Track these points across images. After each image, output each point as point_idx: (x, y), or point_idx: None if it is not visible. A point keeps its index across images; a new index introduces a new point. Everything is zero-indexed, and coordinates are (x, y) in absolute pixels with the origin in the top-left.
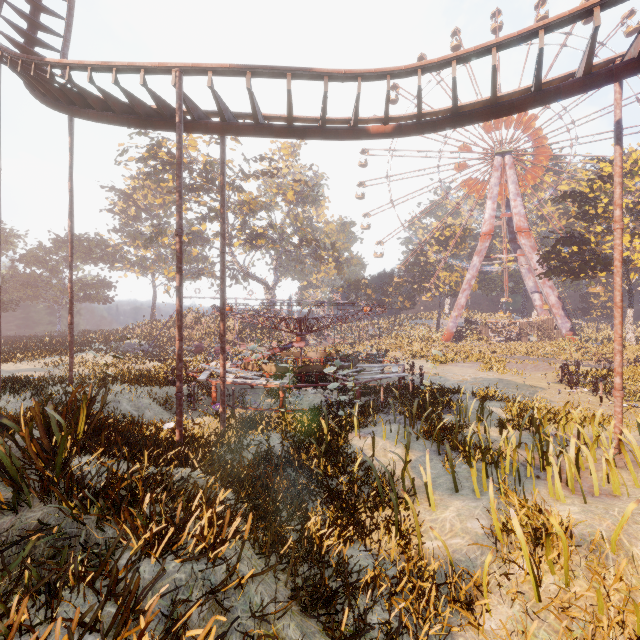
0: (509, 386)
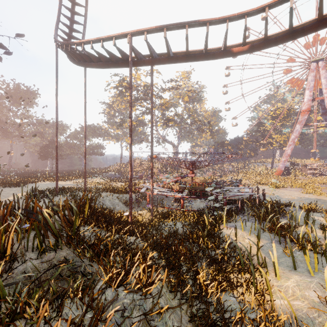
0: (325, 203)
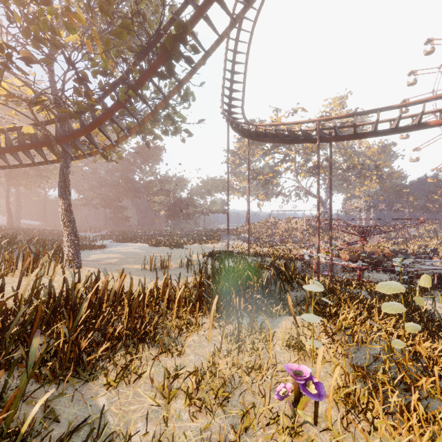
0: None
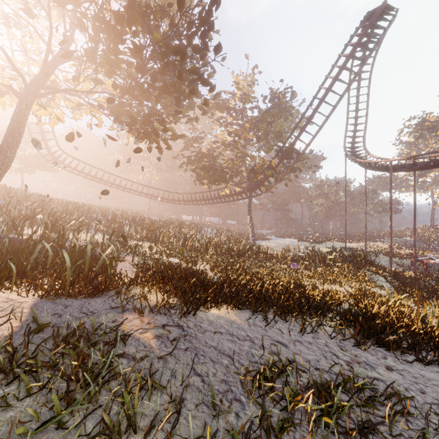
0: None
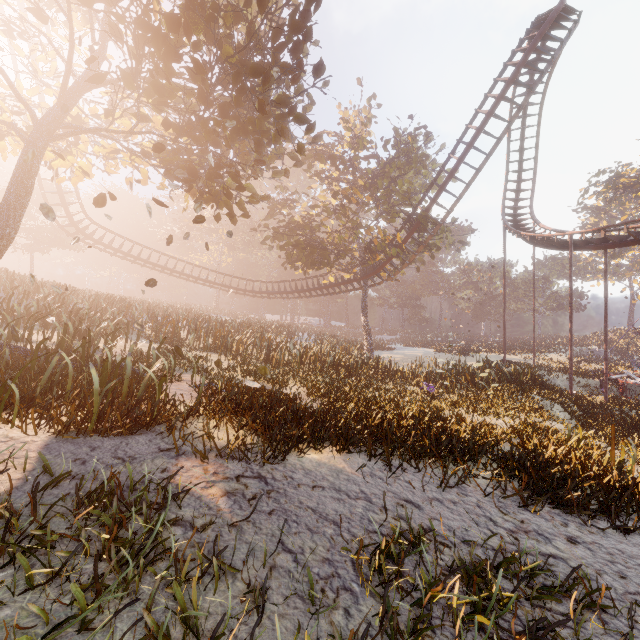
0: None
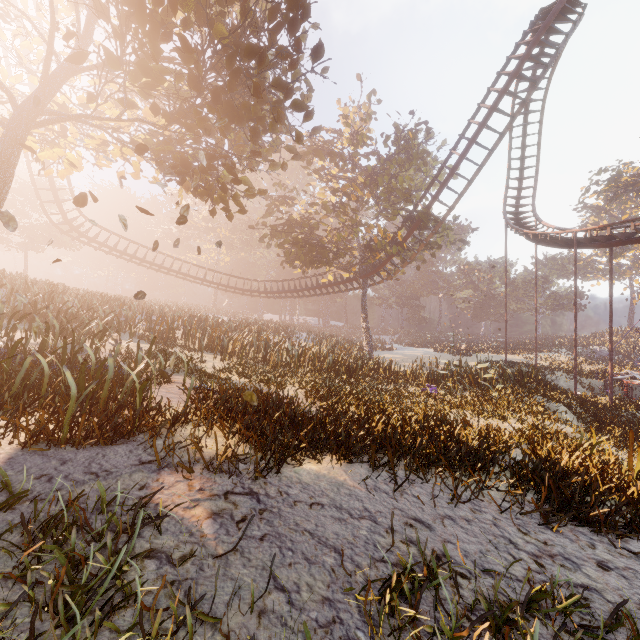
0: None
